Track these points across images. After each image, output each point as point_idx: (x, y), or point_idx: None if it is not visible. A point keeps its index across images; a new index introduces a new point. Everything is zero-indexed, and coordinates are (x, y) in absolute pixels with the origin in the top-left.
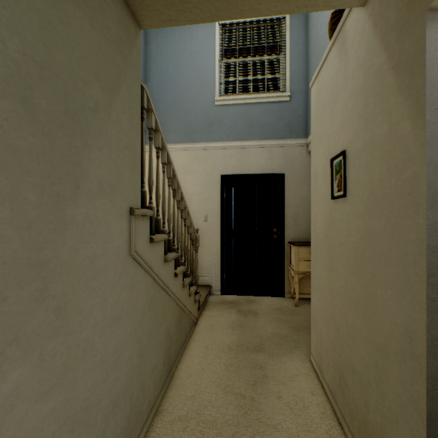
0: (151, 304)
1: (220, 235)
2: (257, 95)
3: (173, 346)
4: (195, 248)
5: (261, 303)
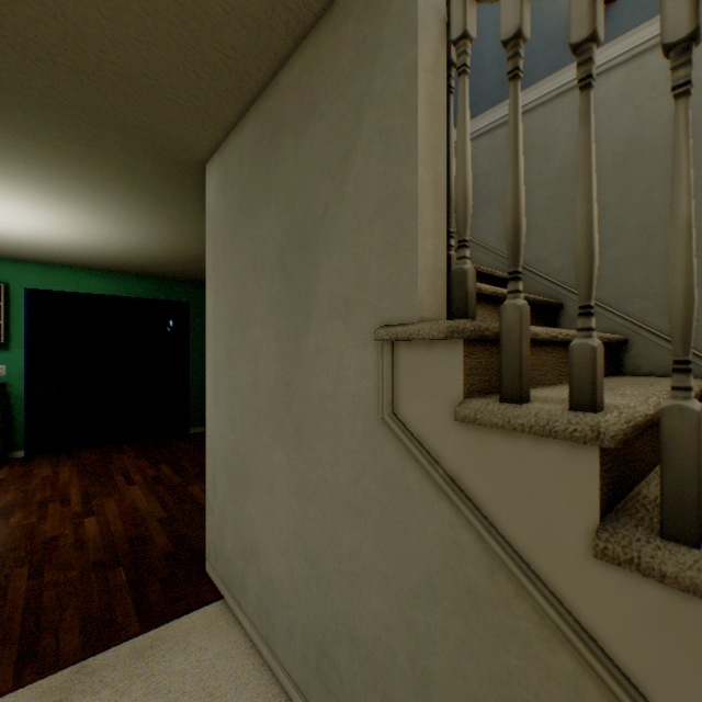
0: (474, 611)
1: None
2: None
3: None
4: None
5: None
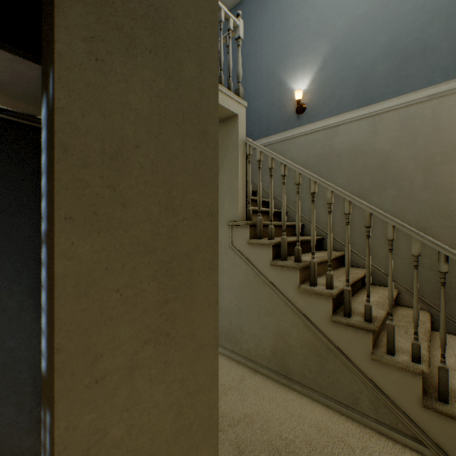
0: (251, 287)
1: None
2: None
3: (296, 362)
4: None
5: None
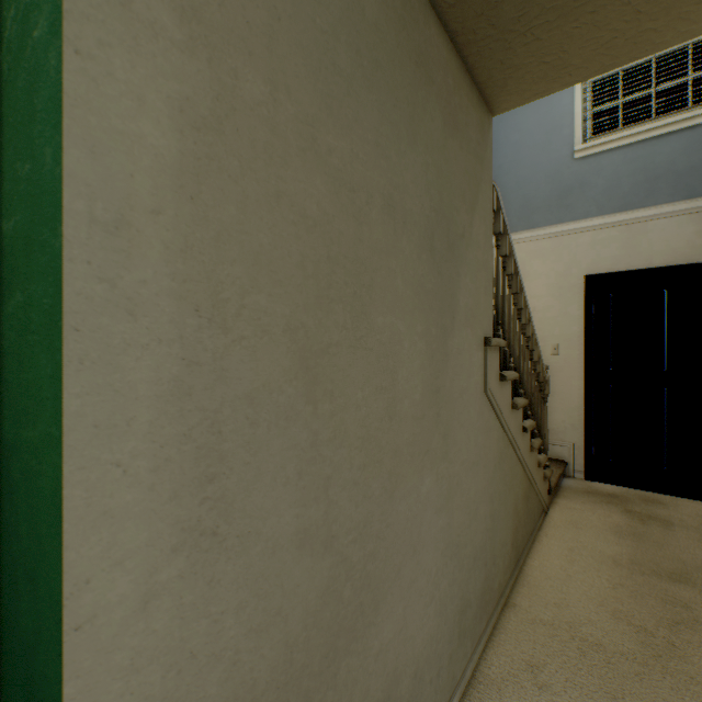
0: (500, 460)
1: (582, 379)
2: (667, 119)
3: (520, 529)
4: (542, 396)
5: (678, 508)
